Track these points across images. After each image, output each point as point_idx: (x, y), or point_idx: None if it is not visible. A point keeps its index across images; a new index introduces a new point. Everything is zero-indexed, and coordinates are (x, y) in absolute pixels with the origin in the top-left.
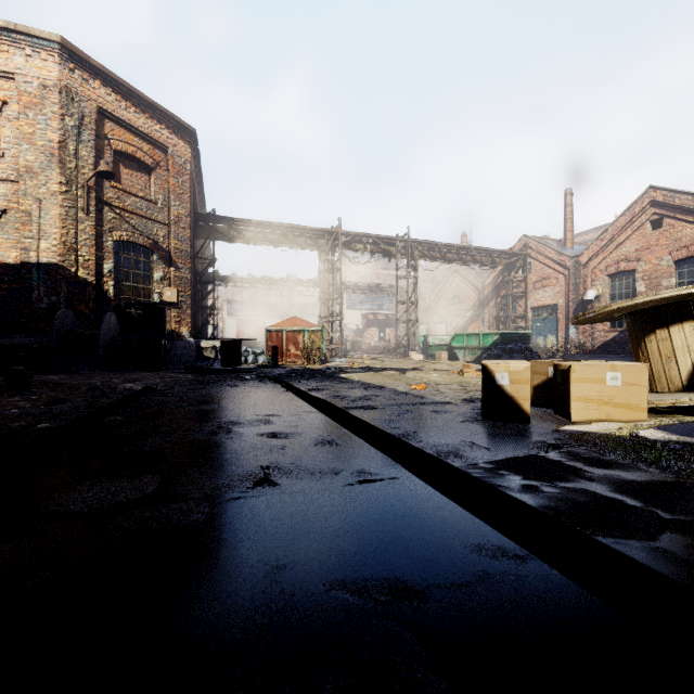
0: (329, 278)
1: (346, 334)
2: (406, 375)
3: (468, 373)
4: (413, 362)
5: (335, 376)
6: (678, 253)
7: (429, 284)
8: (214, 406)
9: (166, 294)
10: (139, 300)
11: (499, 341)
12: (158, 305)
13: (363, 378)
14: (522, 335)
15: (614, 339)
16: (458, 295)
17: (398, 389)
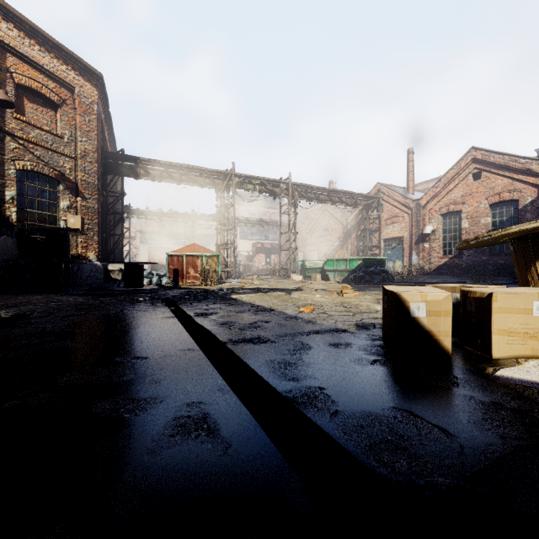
0: (224, 212)
1: (239, 259)
2: (291, 296)
3: (347, 294)
4: (294, 282)
5: (227, 298)
6: (492, 198)
7: (305, 220)
8: (72, 342)
9: (70, 221)
10: (44, 227)
11: (362, 265)
12: (61, 230)
13: (253, 299)
14: (379, 260)
15: (445, 264)
16: (327, 229)
17: (287, 312)
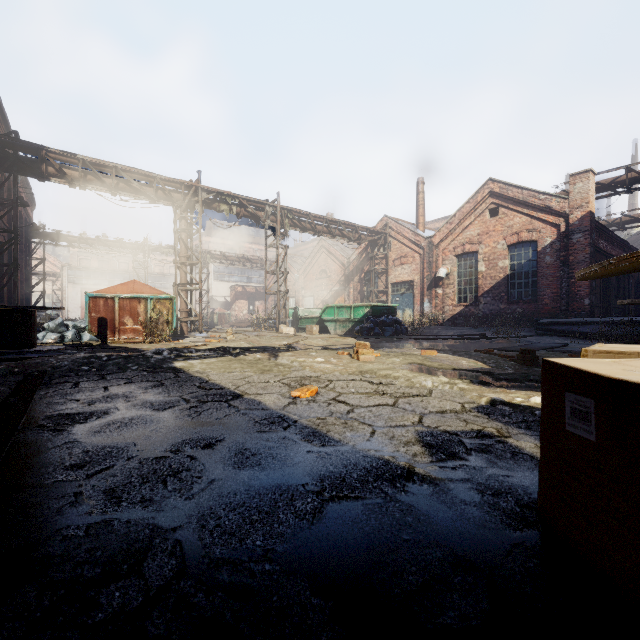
0: (186, 239)
1: (213, 306)
2: (278, 360)
3: (365, 355)
4: (284, 337)
5: (163, 367)
6: (510, 238)
7: (298, 259)
8: None
9: None
10: None
11: (370, 313)
12: None
13: (211, 370)
14: (390, 308)
15: (460, 313)
16: (325, 270)
17: (266, 404)
